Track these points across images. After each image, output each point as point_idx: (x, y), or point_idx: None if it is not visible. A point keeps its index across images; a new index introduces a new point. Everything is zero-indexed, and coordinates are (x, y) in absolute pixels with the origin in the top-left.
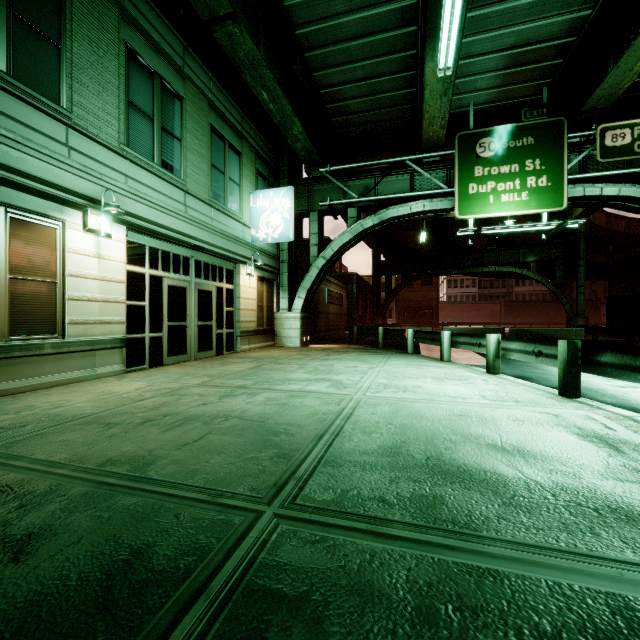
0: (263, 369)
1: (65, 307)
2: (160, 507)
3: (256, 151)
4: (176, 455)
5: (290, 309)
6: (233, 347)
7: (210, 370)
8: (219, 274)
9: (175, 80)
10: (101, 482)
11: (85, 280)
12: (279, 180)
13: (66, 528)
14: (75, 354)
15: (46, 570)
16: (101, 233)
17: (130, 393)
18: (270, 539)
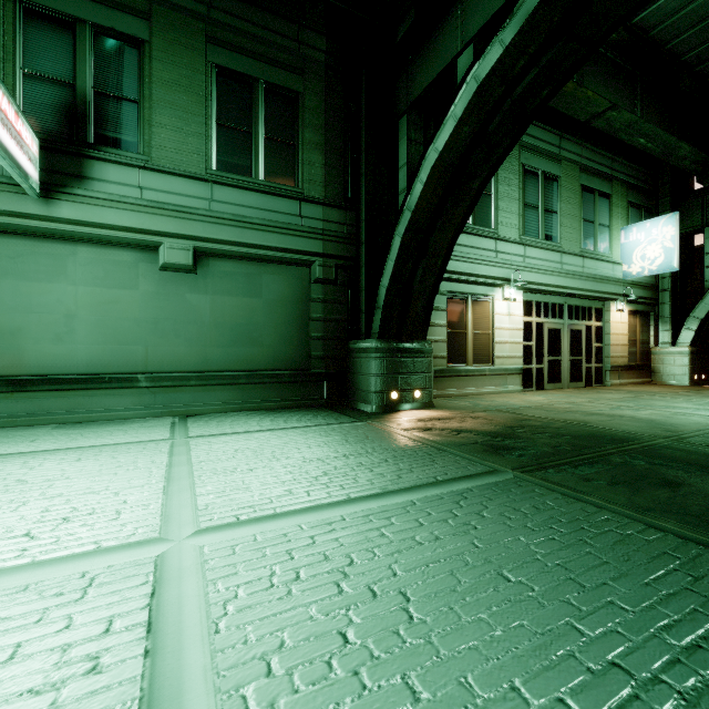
0: (642, 399)
1: (494, 348)
2: (604, 431)
3: (627, 184)
4: (599, 423)
5: (673, 343)
6: (601, 381)
7: (588, 395)
8: (588, 314)
9: (553, 167)
10: (569, 423)
11: (502, 330)
12: (657, 201)
13: (569, 429)
14: (497, 376)
15: (573, 433)
16: (510, 299)
17: (541, 401)
18: (664, 443)
